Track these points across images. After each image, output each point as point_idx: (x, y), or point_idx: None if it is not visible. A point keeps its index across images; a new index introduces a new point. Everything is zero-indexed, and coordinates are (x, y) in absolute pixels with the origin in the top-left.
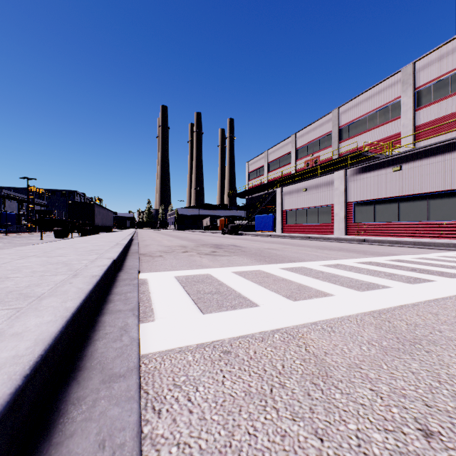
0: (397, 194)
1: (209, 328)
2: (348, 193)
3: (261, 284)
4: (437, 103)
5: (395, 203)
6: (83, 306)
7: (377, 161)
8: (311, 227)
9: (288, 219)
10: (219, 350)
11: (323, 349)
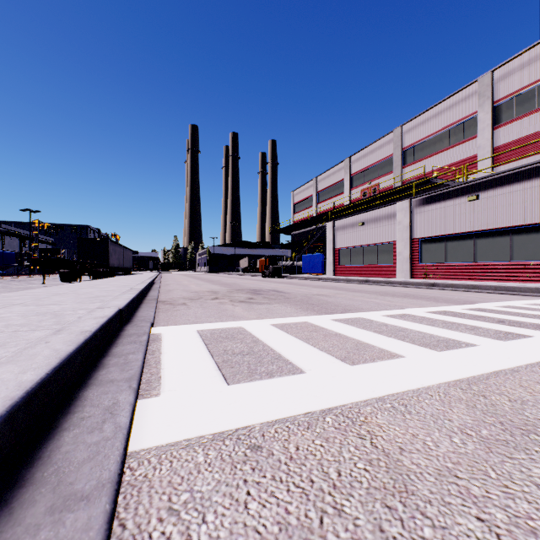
0: (474, 228)
1: (234, 406)
2: (413, 228)
3: (307, 341)
4: (521, 120)
5: (471, 239)
6: (52, 378)
7: (448, 189)
8: (368, 269)
9: (341, 259)
10: (245, 445)
11: (396, 442)
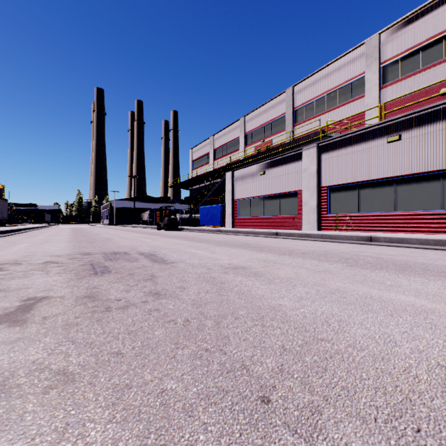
0: (394, 173)
1: None
2: (320, 175)
3: None
4: (406, 80)
5: (390, 186)
6: None
7: (363, 130)
8: (270, 220)
9: (240, 210)
10: None
11: None
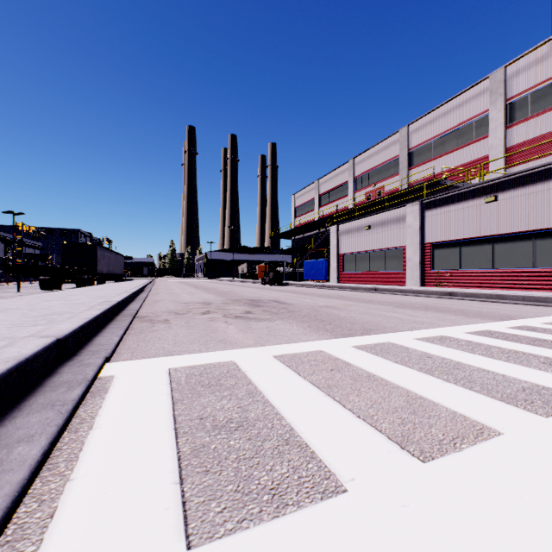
0: (492, 232)
1: None
2: (424, 231)
3: (331, 393)
4: (536, 118)
5: (488, 244)
6: None
7: (463, 189)
8: (375, 276)
9: (345, 265)
10: None
11: None
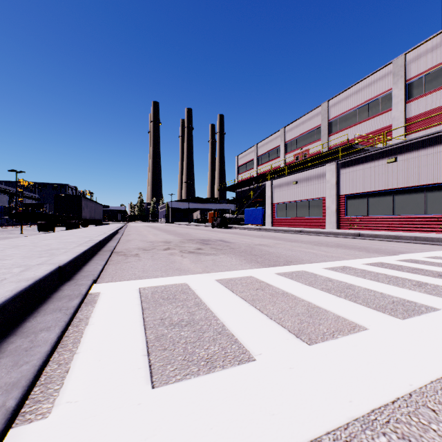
0: (392, 186)
1: None
2: (339, 186)
3: (254, 304)
4: (429, 95)
5: (390, 196)
6: None
7: (370, 152)
8: (301, 221)
9: (277, 212)
10: None
11: None
